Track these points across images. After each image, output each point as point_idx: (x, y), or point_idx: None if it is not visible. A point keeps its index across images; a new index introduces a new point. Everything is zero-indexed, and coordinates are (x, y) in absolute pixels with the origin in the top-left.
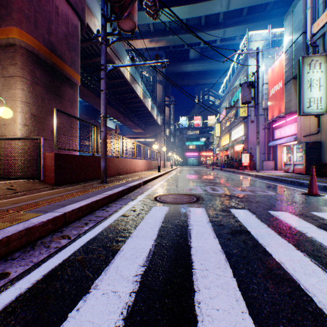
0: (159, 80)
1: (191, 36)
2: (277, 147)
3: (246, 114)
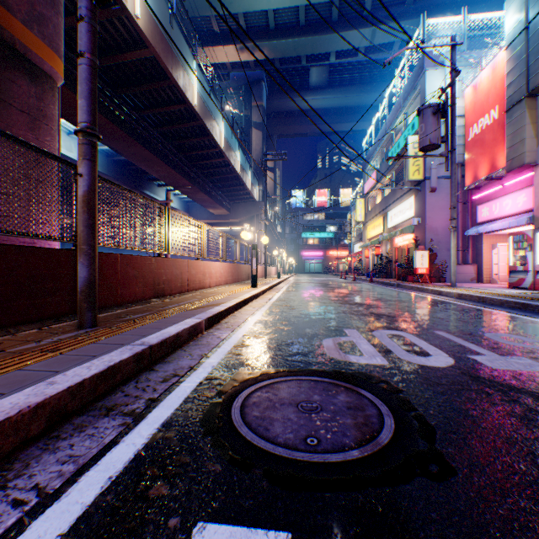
0: (256, 123)
1: (313, 39)
2: (482, 239)
3: (420, 176)
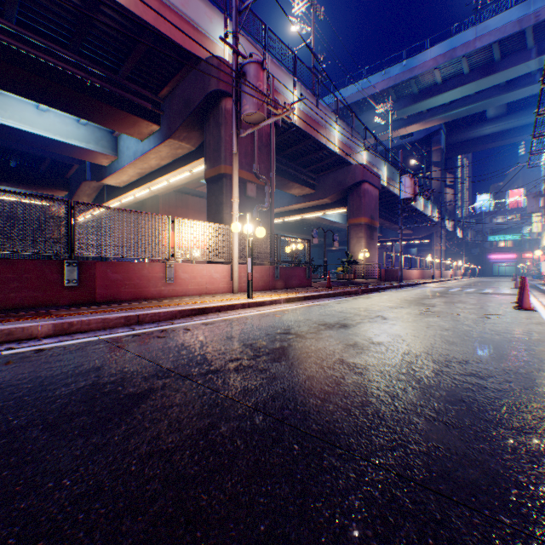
0: (434, 162)
1: (483, 104)
2: None
3: None
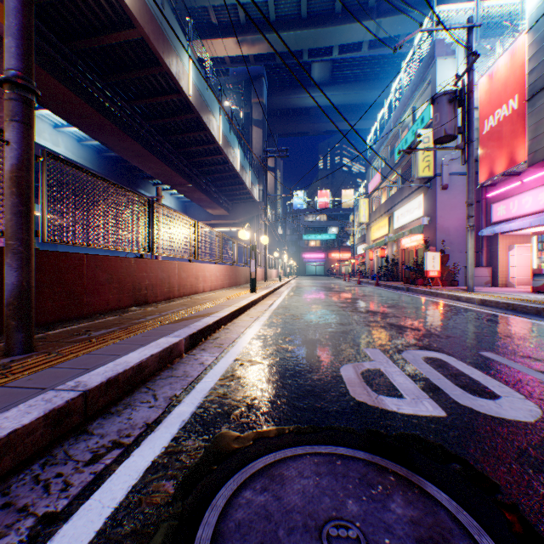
0: (256, 120)
1: (316, 32)
2: (497, 240)
3: (430, 173)
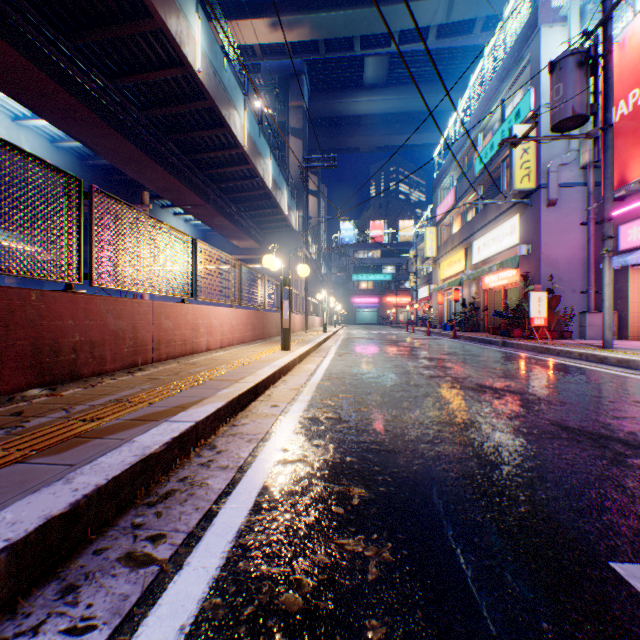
0: (294, 129)
1: (371, 12)
2: (626, 275)
3: (531, 184)
